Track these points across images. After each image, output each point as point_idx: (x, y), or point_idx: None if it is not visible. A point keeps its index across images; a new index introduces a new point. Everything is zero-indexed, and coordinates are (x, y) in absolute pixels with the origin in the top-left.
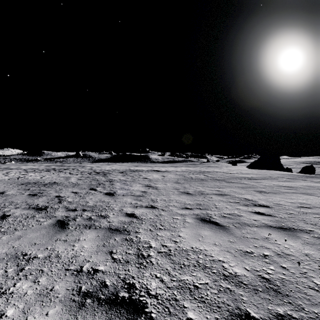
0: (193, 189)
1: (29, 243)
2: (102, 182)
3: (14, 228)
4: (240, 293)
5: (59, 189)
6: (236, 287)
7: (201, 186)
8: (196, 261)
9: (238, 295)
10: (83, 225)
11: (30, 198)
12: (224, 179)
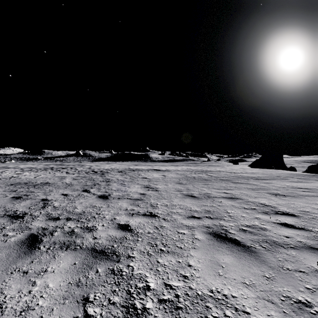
0: (197, 191)
1: None
2: (98, 182)
3: None
4: None
5: (49, 190)
6: None
7: (206, 188)
8: None
9: None
10: (60, 244)
11: (12, 201)
12: (230, 179)
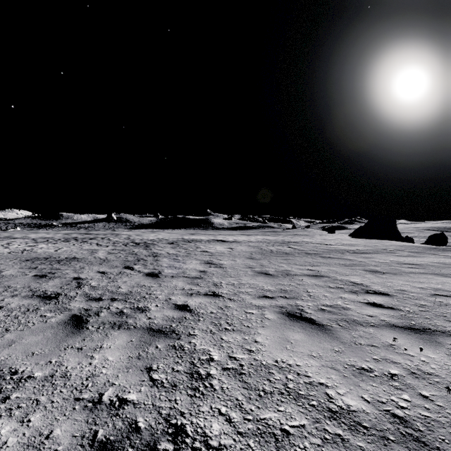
0: (274, 267)
1: (24, 353)
2: (143, 257)
3: (5, 328)
4: (359, 444)
5: (80, 267)
6: (352, 433)
7: (285, 263)
8: (283, 385)
9: (356, 449)
10: (110, 324)
11: (36, 281)
12: (319, 253)
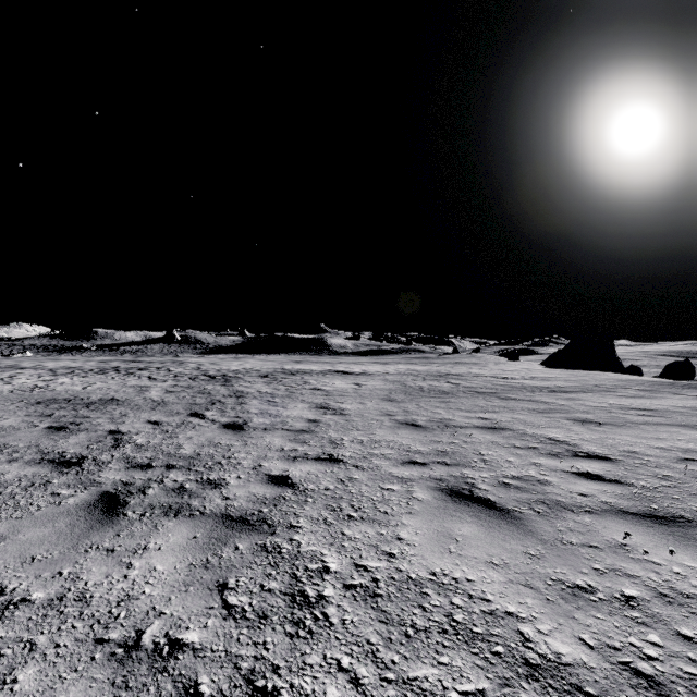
0: (425, 414)
1: (19, 558)
2: (220, 398)
3: None
4: None
5: (121, 414)
6: None
7: (443, 408)
8: (446, 617)
9: None
10: (162, 507)
11: (50, 436)
12: (495, 392)
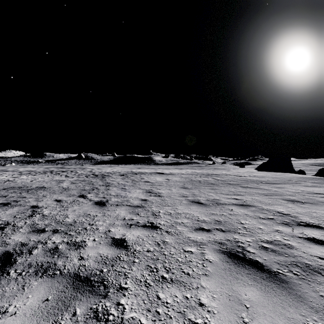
0: (204, 196)
1: None
2: (97, 186)
3: None
4: None
5: (43, 195)
6: None
7: (213, 193)
8: None
9: None
10: (36, 266)
11: None
12: (238, 183)
